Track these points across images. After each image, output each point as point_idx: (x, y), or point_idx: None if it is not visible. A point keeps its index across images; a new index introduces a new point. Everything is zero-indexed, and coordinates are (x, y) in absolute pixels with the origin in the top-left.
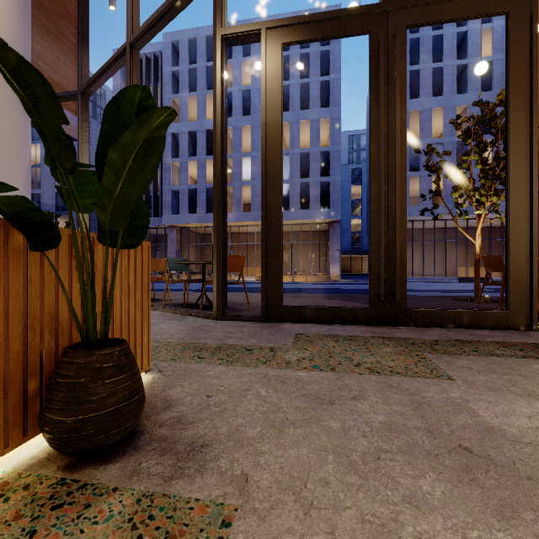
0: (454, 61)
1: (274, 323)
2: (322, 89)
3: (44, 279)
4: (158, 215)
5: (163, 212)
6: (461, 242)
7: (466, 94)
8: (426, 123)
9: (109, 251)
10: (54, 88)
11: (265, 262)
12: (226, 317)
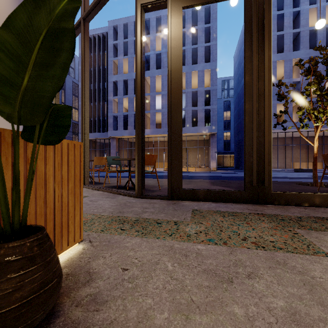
0: (291, 30)
1: (176, 201)
2: (205, 51)
3: None
4: (105, 131)
5: (108, 129)
6: (295, 146)
7: (299, 51)
8: (272, 70)
9: (42, 148)
10: None
11: (170, 158)
12: (144, 196)
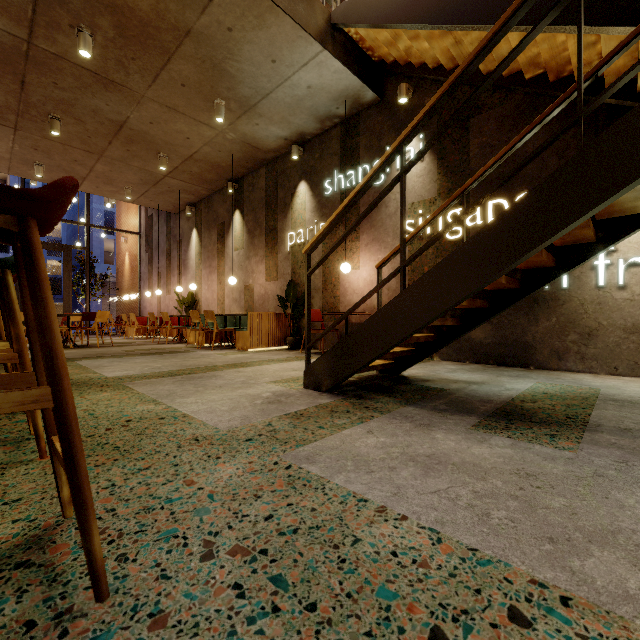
0: None
1: None
2: None
3: None
4: None
5: None
6: None
7: None
8: None
9: None
10: None
11: None
12: None
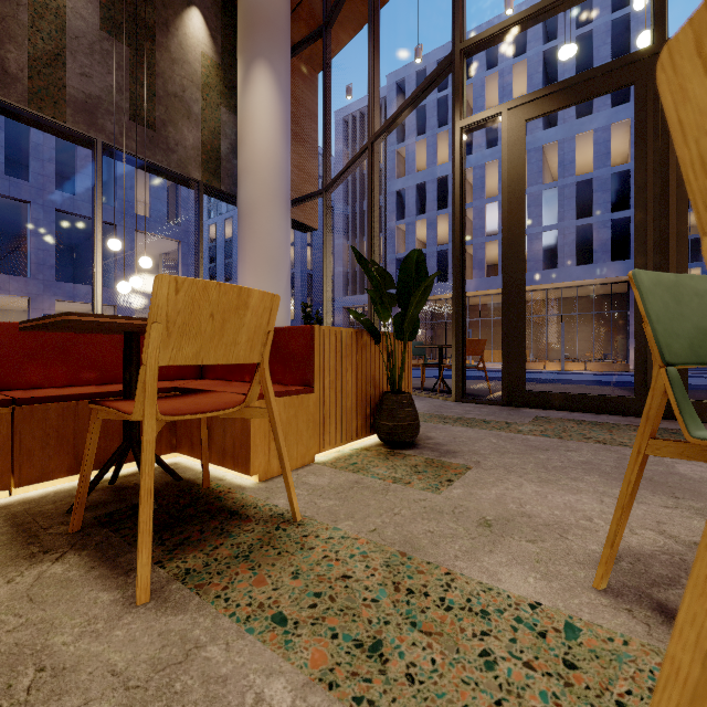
0: None
1: (515, 408)
2: None
3: (371, 358)
4: None
5: None
6: None
7: None
8: None
9: (393, 342)
10: (300, 186)
11: (506, 346)
12: (465, 399)
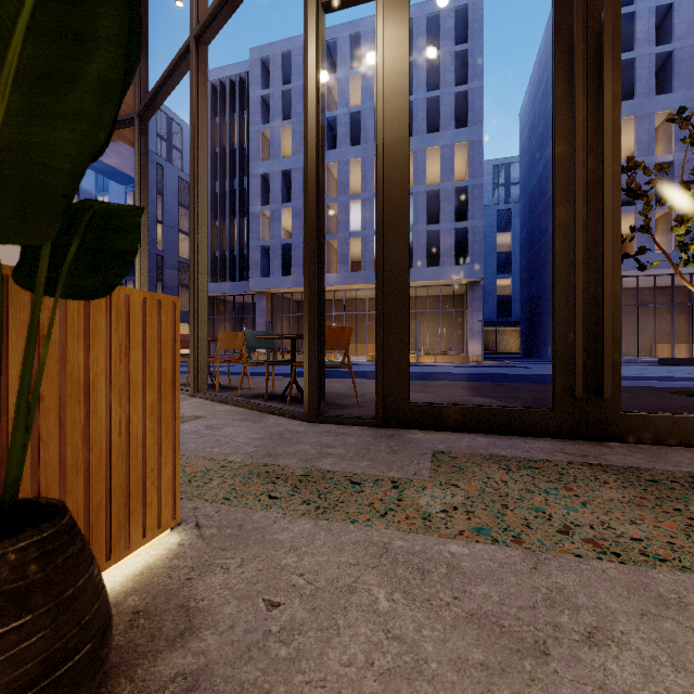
0: (652, 49)
1: (395, 431)
2: (458, 104)
3: None
4: (245, 278)
5: (251, 275)
6: (661, 308)
7: (672, 94)
8: None
9: (78, 309)
10: None
11: (382, 335)
12: (323, 418)
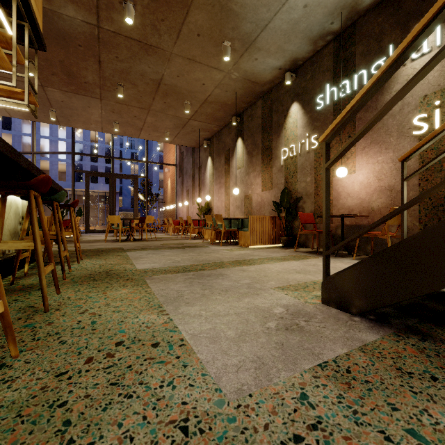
0: None
1: (88, 233)
2: None
3: None
4: None
5: None
6: None
7: None
8: None
9: None
10: None
11: (86, 221)
12: None
